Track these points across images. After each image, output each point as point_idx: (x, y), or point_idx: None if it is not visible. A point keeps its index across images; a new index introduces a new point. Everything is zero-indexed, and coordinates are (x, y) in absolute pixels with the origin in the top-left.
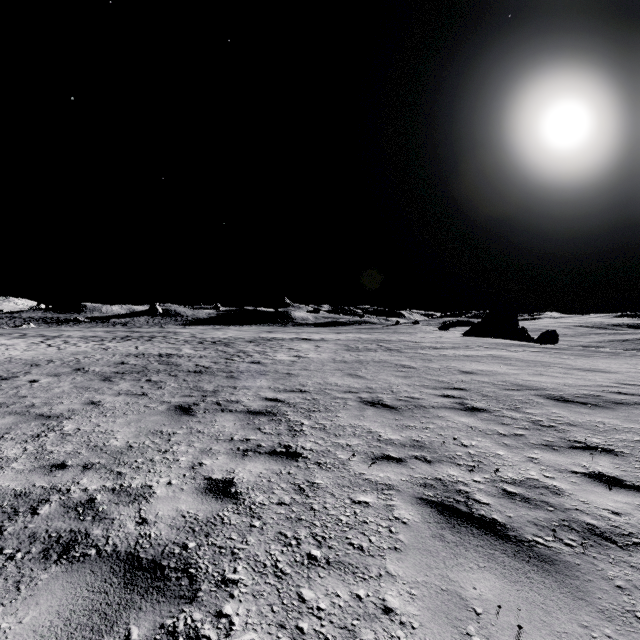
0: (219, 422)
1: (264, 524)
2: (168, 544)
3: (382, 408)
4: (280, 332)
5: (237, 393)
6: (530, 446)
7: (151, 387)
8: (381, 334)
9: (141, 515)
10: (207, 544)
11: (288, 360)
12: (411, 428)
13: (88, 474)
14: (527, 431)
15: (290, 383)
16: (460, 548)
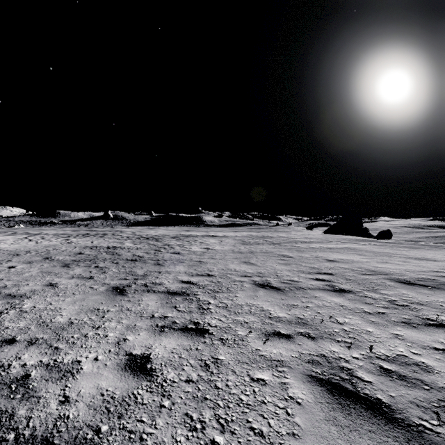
0: (144, 301)
1: (173, 404)
2: (83, 427)
3: (270, 289)
4: (195, 231)
5: (161, 277)
6: (393, 323)
7: (97, 272)
8: (266, 232)
9: (65, 393)
10: (118, 428)
11: (200, 251)
12: (295, 307)
13: (30, 349)
14: (387, 310)
15: (201, 269)
16: (354, 434)
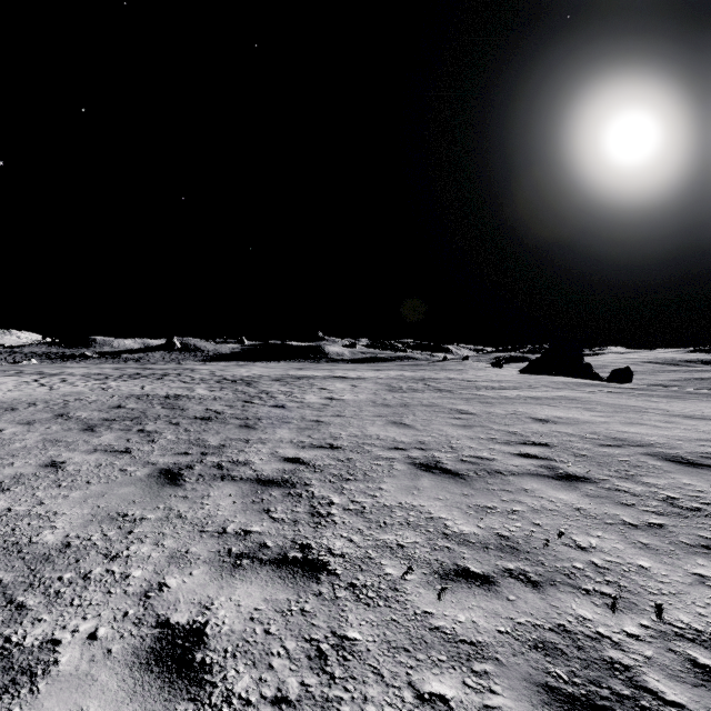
0: (213, 498)
1: None
2: None
3: (442, 475)
4: (312, 369)
5: (248, 450)
6: (685, 549)
7: (140, 440)
8: (427, 371)
9: None
10: None
11: (318, 403)
12: (490, 511)
13: None
14: (665, 518)
15: (318, 435)
16: None
